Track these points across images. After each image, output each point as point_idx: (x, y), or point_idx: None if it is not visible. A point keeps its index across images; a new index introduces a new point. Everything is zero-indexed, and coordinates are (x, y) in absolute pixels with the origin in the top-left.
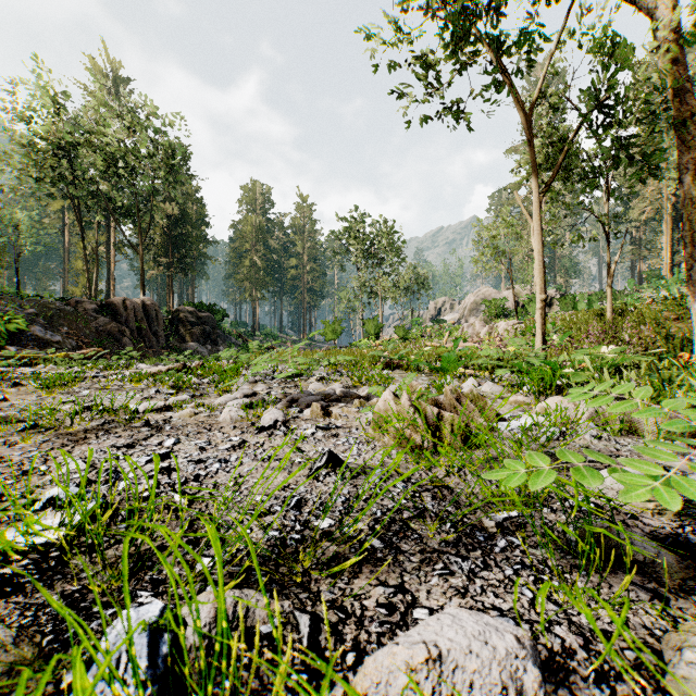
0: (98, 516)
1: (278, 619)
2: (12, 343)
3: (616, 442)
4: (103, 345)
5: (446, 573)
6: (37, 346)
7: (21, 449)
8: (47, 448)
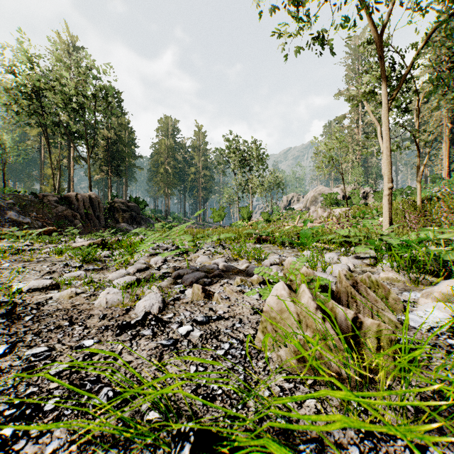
0: None
1: None
2: None
3: None
4: (61, 225)
5: None
6: (12, 225)
7: None
8: None
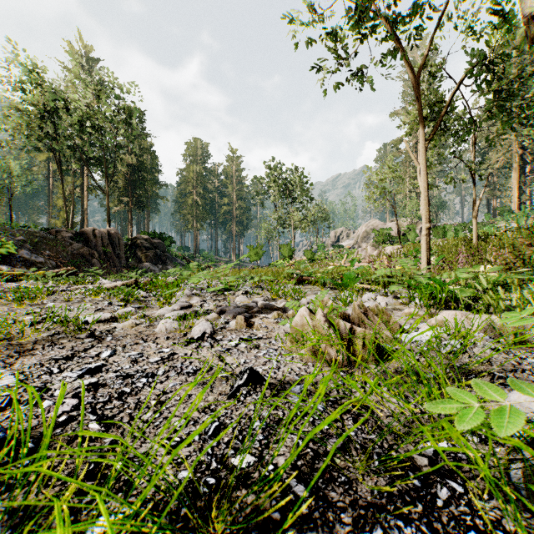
0: None
1: None
2: (4, 263)
3: (513, 354)
4: (77, 265)
5: None
6: (24, 265)
7: None
8: None
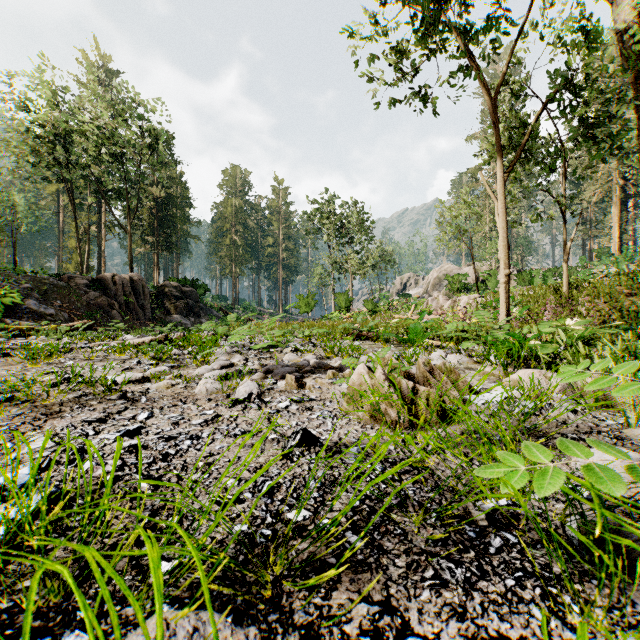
0: (40, 514)
1: None
2: (8, 315)
3: (592, 416)
4: (94, 317)
5: (438, 584)
6: (32, 318)
7: None
8: (18, 423)
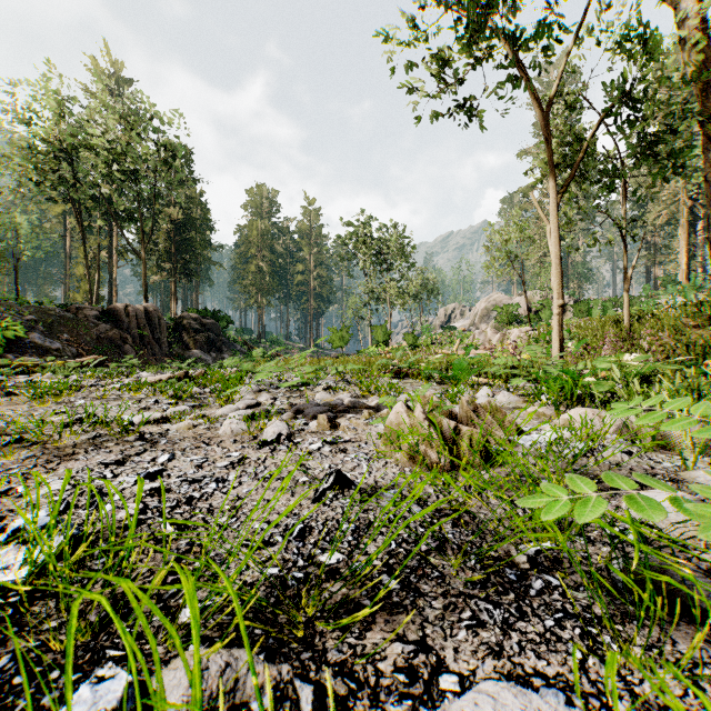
0: (65, 554)
1: (272, 707)
2: (10, 350)
3: (648, 458)
4: (105, 352)
5: (475, 624)
6: (36, 353)
7: (1, 466)
8: (29, 465)
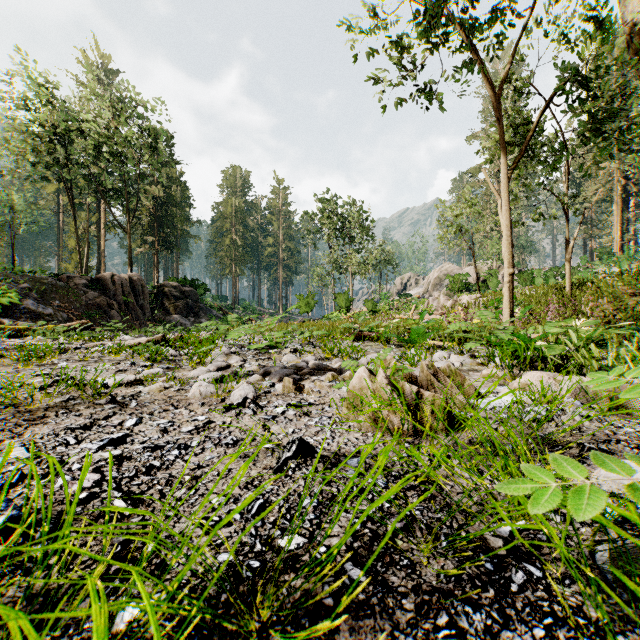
0: None
1: None
2: (6, 315)
3: (607, 422)
4: (93, 317)
5: (454, 634)
6: (30, 318)
7: None
8: None
